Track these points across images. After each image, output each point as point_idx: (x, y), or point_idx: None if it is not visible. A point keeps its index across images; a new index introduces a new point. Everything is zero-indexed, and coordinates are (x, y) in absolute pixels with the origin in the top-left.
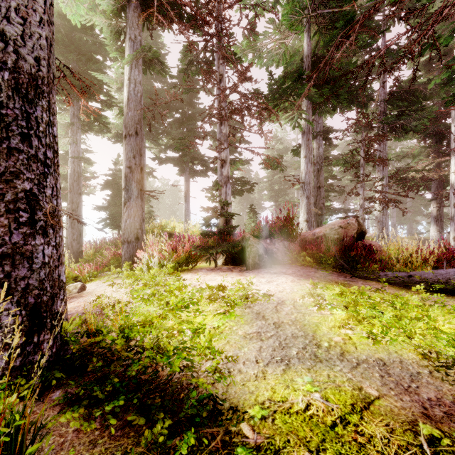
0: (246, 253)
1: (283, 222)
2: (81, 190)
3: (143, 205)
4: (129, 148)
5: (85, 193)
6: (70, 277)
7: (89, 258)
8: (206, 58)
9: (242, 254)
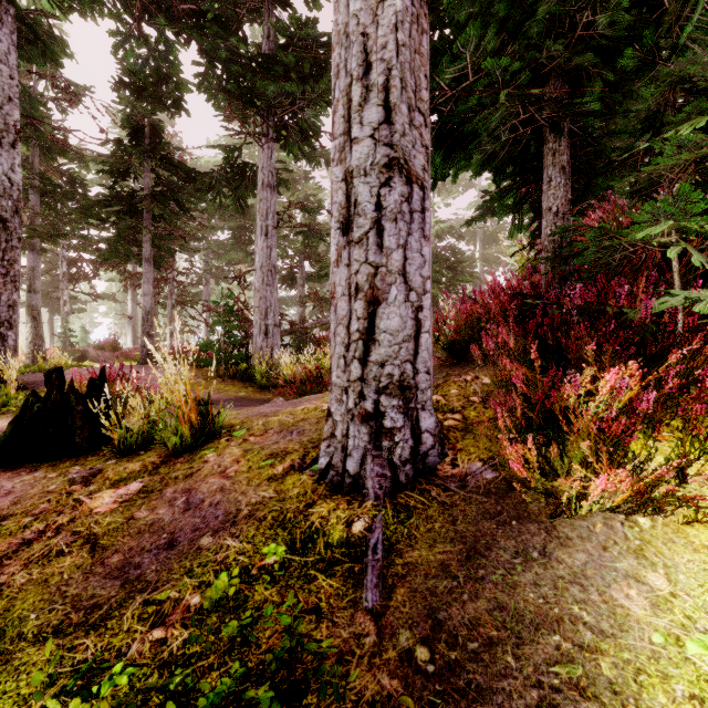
0: (87, 356)
1: (111, 342)
2: None
3: None
4: None
5: None
6: None
7: None
8: (47, 221)
9: (84, 358)
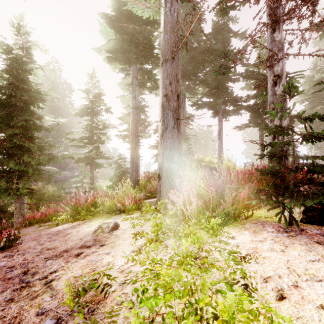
0: None
1: None
2: (138, 133)
3: (179, 136)
4: (165, 75)
5: (144, 137)
6: (114, 208)
7: (142, 185)
8: None
9: None
